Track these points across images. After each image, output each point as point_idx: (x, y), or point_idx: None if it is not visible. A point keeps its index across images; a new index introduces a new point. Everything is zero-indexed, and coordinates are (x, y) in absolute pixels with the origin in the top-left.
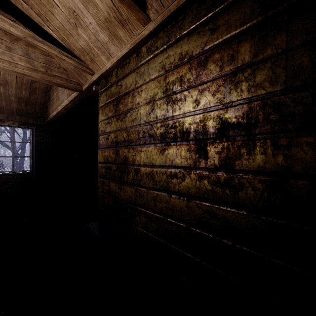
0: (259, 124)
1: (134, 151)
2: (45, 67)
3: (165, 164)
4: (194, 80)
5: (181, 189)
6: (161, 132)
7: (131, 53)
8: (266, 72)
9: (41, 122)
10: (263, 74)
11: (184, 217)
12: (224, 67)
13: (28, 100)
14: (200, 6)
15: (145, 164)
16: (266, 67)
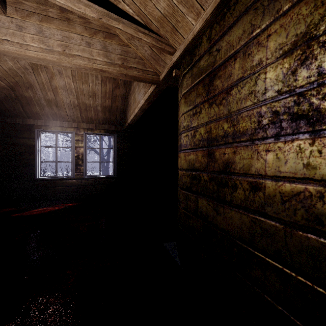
0: None
1: (247, 152)
2: (122, 59)
3: None
4: None
5: None
6: None
7: None
8: None
9: (121, 128)
10: None
11: None
12: None
13: (111, 108)
14: None
15: (281, 174)
16: None
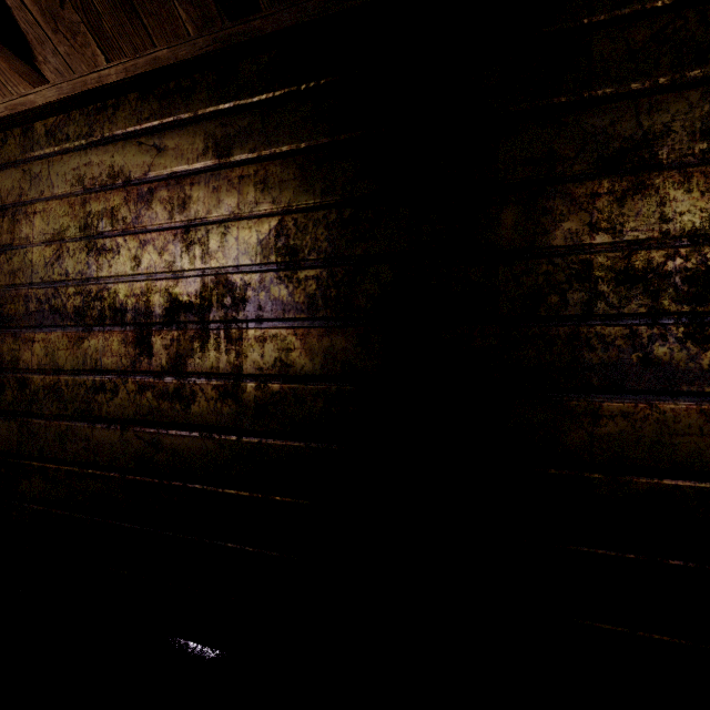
0: (213, 308)
1: (16, 341)
2: None
3: (83, 366)
4: (134, 222)
5: (113, 411)
6: (77, 304)
7: (8, 124)
8: (220, 238)
9: None
10: (218, 240)
11: (117, 461)
12: (175, 215)
13: None
14: (142, 100)
15: (43, 367)
16: (220, 231)
